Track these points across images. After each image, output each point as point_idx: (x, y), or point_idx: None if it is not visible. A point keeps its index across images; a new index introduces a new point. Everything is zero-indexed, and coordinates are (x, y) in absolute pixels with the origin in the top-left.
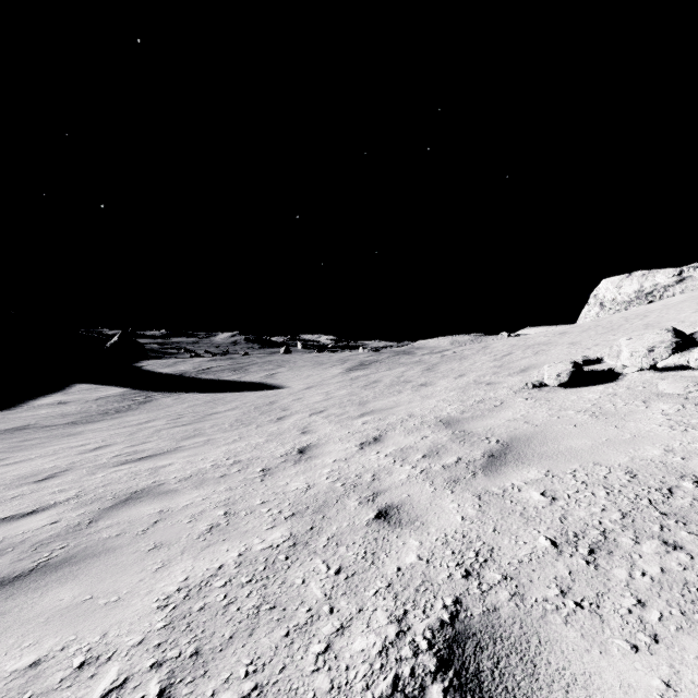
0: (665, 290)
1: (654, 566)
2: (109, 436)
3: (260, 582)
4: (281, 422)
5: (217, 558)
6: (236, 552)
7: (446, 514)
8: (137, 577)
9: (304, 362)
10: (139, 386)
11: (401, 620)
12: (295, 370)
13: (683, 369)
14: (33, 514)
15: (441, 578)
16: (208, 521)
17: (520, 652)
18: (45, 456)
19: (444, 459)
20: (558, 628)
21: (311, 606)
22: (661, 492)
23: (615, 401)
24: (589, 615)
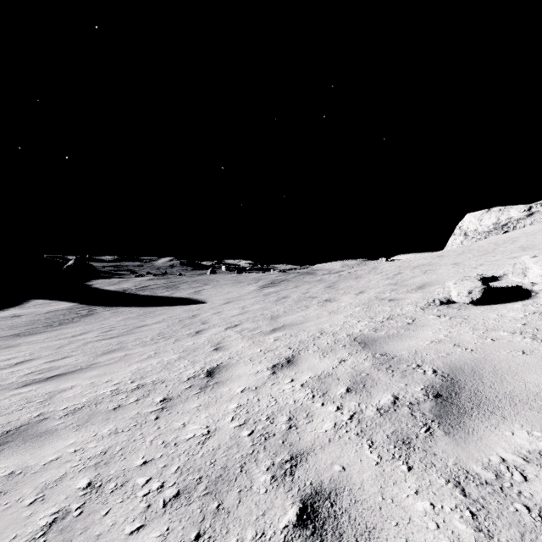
0: (518, 222)
1: None
2: (39, 349)
3: None
4: (198, 336)
5: None
6: None
7: (419, 530)
8: None
9: (226, 281)
10: (85, 301)
11: None
12: (217, 287)
13: None
14: None
15: None
16: (57, 504)
17: None
18: None
19: (376, 397)
20: None
21: None
22: None
23: None
24: None
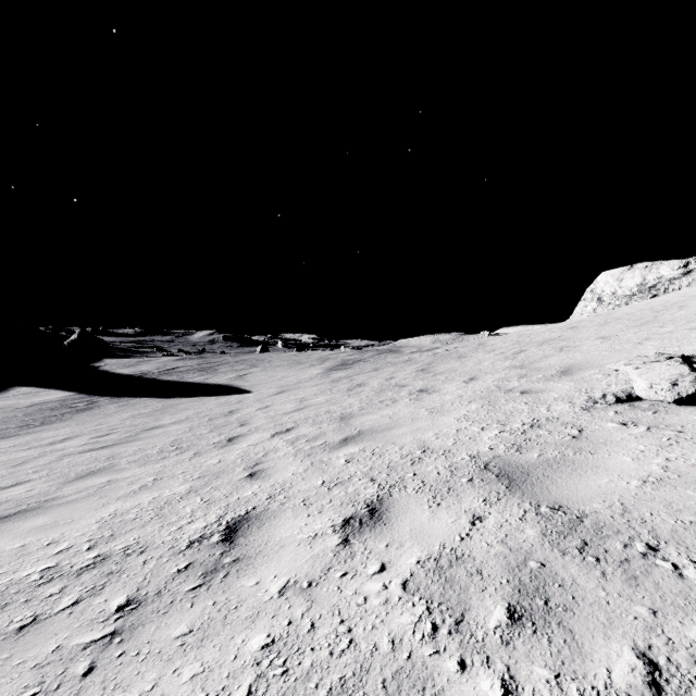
0: (671, 283)
1: None
2: None
3: None
4: (230, 448)
5: None
6: None
7: None
8: None
9: (281, 361)
10: (86, 389)
11: None
12: (268, 370)
13: None
14: None
15: None
16: None
17: None
18: None
19: (594, 654)
20: None
21: None
22: None
23: None
24: None
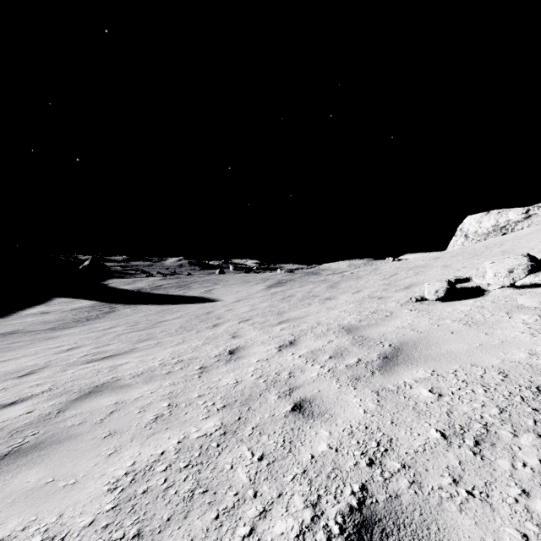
0: (516, 225)
1: (533, 458)
2: (80, 339)
3: (195, 468)
4: (216, 328)
5: (160, 445)
6: (176, 439)
7: (351, 407)
8: (93, 462)
9: (235, 281)
10: (105, 299)
11: (316, 504)
12: (227, 287)
13: (537, 286)
14: (13, 404)
15: (348, 466)
16: (154, 412)
17: (422, 539)
18: (28, 355)
19: (347, 360)
20: (454, 516)
21: (238, 490)
22: (531, 390)
23: (483, 313)
24: (480, 504)
